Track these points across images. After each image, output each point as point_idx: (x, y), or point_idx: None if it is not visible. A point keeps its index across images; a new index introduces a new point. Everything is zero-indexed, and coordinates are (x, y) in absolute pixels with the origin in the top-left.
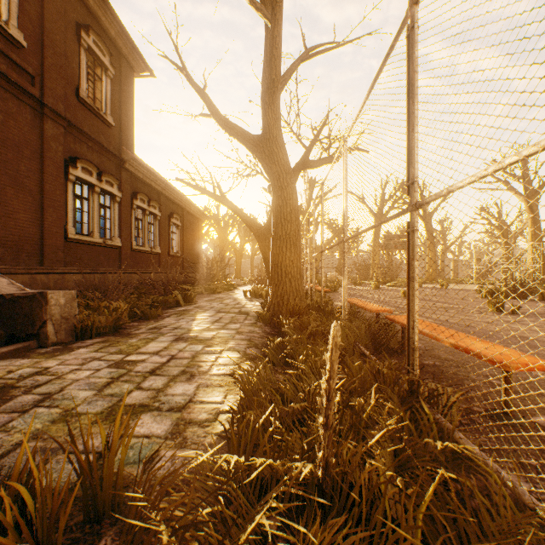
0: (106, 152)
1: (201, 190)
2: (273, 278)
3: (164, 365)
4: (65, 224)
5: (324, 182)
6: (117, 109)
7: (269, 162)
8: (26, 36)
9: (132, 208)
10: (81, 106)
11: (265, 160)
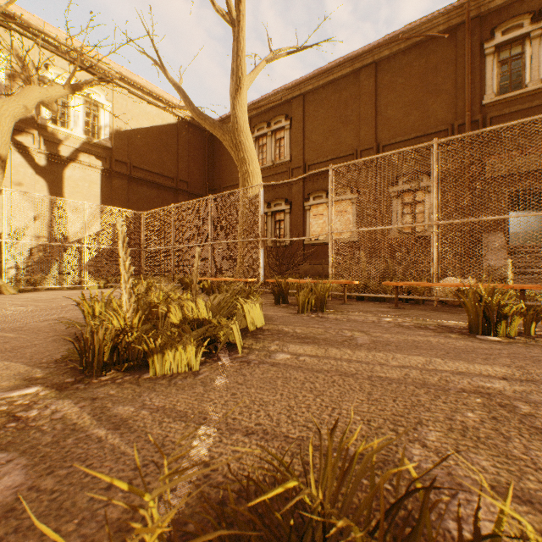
0: None
1: None
2: None
3: None
4: None
5: None
6: None
7: None
8: None
9: None
10: None
11: None
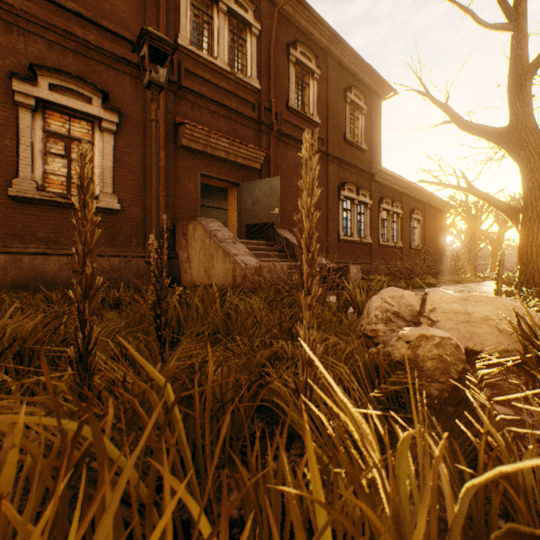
0: (361, 172)
1: (443, 185)
2: (521, 257)
3: None
4: (337, 230)
5: None
6: (368, 135)
7: (516, 149)
8: (320, 116)
9: (378, 211)
10: (346, 145)
11: (511, 149)
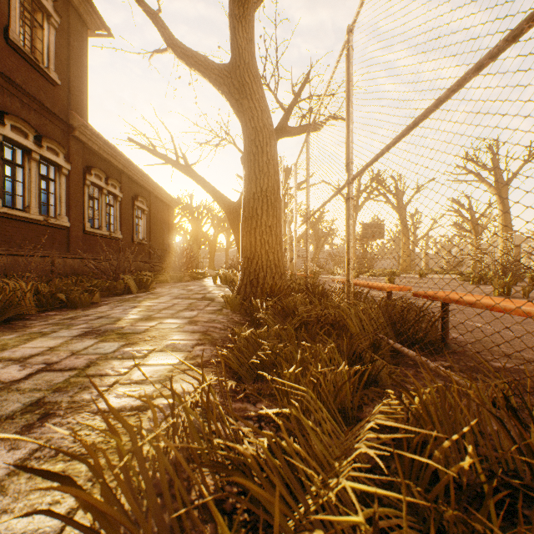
0: (49, 113)
1: (160, 156)
2: (245, 249)
3: (7, 388)
4: None
5: (310, 129)
6: (65, 66)
7: (239, 96)
8: None
9: (85, 184)
10: (11, 51)
11: (234, 95)
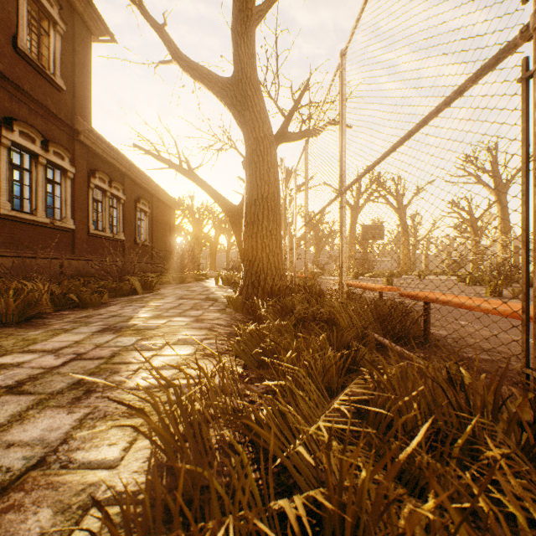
0: (55, 118)
1: (164, 161)
2: (247, 252)
3: (50, 372)
4: None
5: (308, 139)
6: (70, 72)
7: (241, 108)
8: None
9: (89, 187)
10: (20, 59)
11: (236, 106)
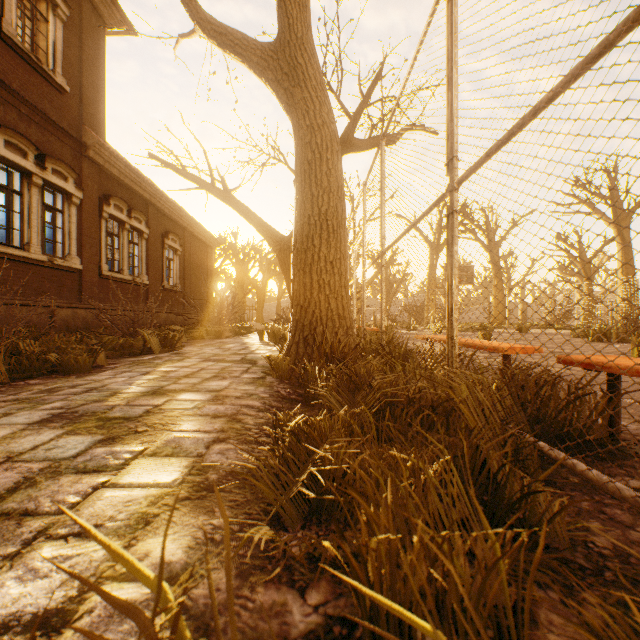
0: (55, 127)
1: (191, 177)
2: (297, 294)
3: None
4: None
5: (386, 130)
6: (76, 70)
7: (289, 84)
8: None
9: (101, 217)
10: (6, 48)
11: (282, 82)
